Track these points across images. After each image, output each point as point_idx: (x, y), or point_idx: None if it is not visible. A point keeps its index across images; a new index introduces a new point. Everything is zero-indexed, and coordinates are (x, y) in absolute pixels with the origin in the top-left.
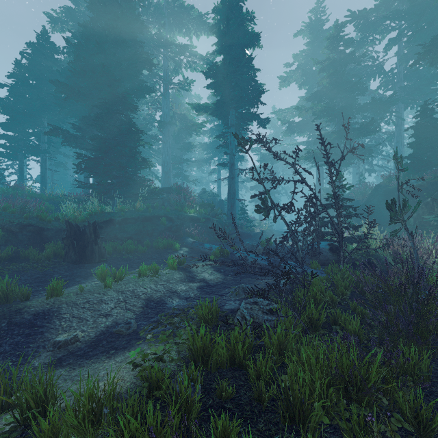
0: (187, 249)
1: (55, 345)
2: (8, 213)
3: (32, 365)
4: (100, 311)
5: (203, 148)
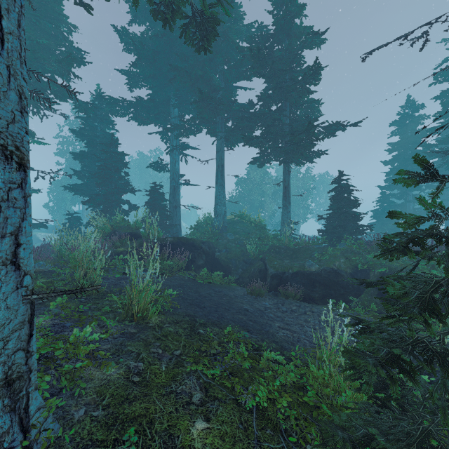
0: None
1: None
2: None
3: None
4: None
5: None
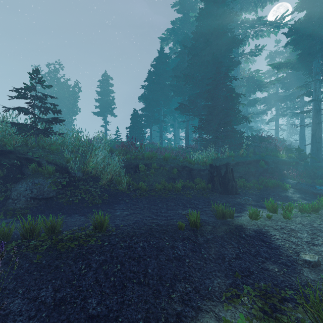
0: (292, 189)
1: (307, 263)
2: (172, 159)
3: (309, 277)
4: (302, 238)
5: (261, 101)
